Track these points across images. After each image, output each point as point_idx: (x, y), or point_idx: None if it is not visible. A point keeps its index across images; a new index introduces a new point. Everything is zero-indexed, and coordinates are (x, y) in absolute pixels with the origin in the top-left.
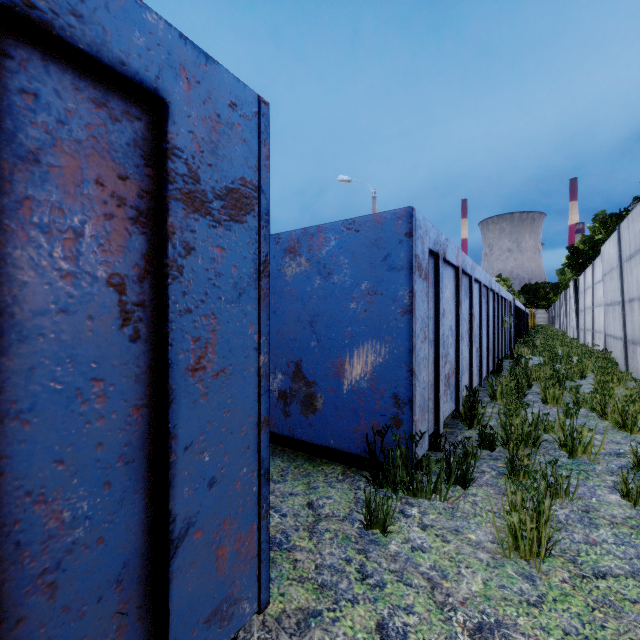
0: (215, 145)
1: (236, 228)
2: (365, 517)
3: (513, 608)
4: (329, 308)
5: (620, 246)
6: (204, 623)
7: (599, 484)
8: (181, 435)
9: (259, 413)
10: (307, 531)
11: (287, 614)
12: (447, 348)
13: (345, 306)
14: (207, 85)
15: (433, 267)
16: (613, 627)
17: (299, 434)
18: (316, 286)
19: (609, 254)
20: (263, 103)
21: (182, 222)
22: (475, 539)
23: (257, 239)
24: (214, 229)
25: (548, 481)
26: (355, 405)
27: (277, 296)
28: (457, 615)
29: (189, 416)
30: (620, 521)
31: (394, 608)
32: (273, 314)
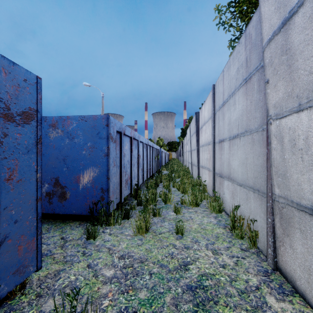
0: (17, 95)
1: (27, 126)
2: (87, 235)
3: (134, 248)
4: (73, 153)
5: (190, 131)
6: (12, 274)
7: (170, 210)
8: (2, 204)
9: (37, 195)
10: (60, 247)
11: (50, 273)
12: (126, 169)
13: (80, 152)
14: (14, 73)
15: (119, 137)
16: (159, 244)
17: (57, 211)
18: (66, 143)
19: (188, 133)
20: (39, 78)
21: (3, 125)
22: (127, 233)
23: (36, 130)
24: (17, 127)
25: (154, 211)
26: (85, 194)
27: (45, 147)
28: (116, 254)
29: (6, 197)
30: (171, 219)
31: (94, 259)
32: (43, 155)
